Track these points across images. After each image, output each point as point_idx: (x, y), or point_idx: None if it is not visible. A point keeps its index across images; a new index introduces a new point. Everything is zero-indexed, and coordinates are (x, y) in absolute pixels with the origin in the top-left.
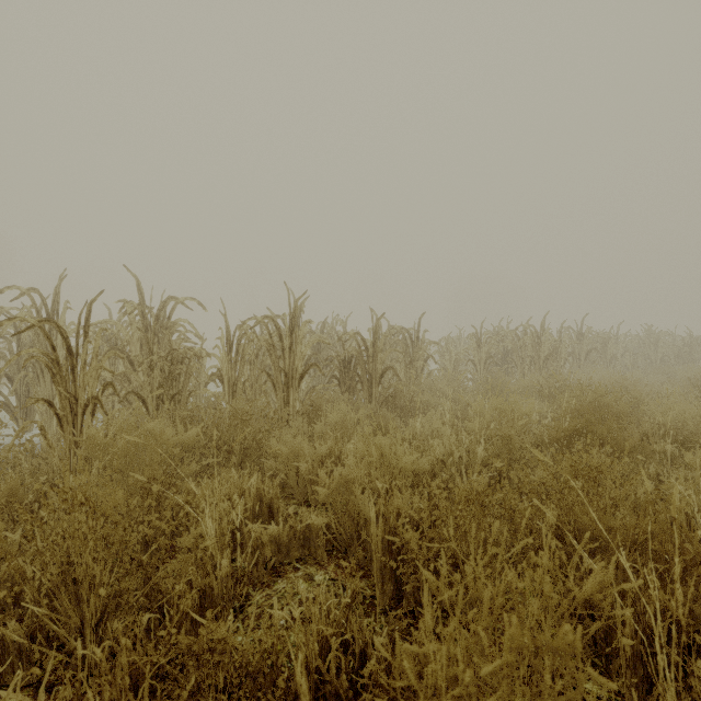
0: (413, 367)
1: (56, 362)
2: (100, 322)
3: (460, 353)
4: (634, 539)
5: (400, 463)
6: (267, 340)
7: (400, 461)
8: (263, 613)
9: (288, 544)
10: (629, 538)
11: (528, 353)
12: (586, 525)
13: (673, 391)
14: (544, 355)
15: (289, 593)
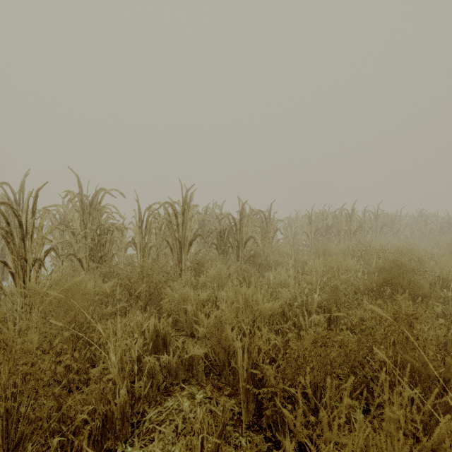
0: (267, 237)
1: (10, 233)
2: (51, 206)
3: (298, 227)
4: (450, 376)
5: (260, 308)
6: (167, 218)
7: (260, 307)
8: (154, 429)
9: (176, 369)
10: (445, 375)
11: (343, 227)
12: (407, 361)
13: (440, 253)
14: (354, 229)
15: (176, 410)
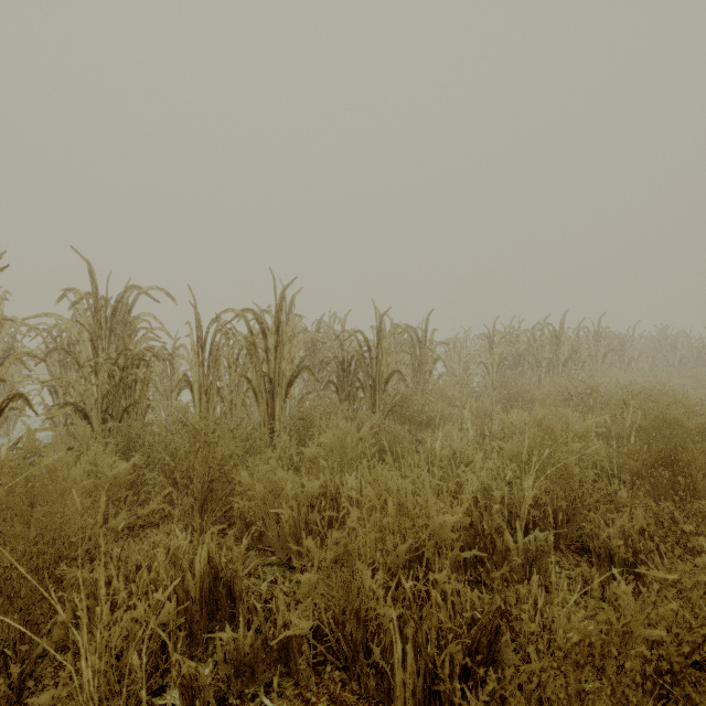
0: (421, 370)
1: None
2: (39, 315)
3: (470, 355)
4: None
5: (431, 524)
6: (247, 337)
7: (431, 520)
8: None
9: (253, 662)
10: None
11: (545, 354)
12: None
13: None
14: (564, 357)
15: None
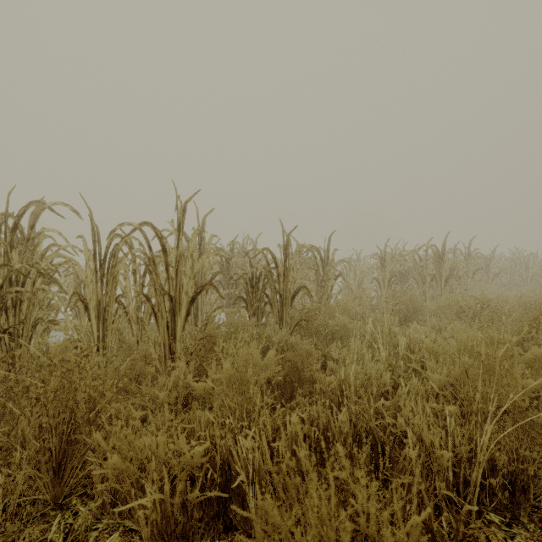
0: (324, 286)
1: None
2: None
3: (364, 272)
4: None
5: None
6: (145, 252)
7: None
8: None
9: None
10: None
11: (429, 272)
12: None
13: None
14: (445, 274)
15: None
